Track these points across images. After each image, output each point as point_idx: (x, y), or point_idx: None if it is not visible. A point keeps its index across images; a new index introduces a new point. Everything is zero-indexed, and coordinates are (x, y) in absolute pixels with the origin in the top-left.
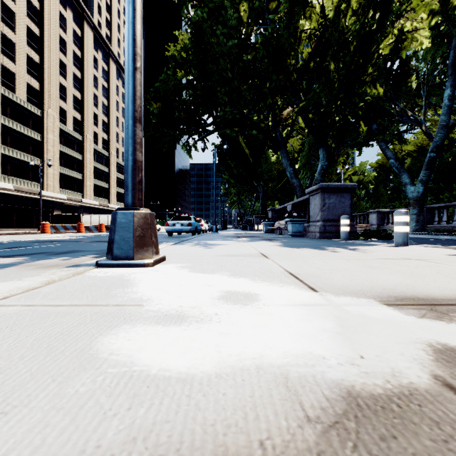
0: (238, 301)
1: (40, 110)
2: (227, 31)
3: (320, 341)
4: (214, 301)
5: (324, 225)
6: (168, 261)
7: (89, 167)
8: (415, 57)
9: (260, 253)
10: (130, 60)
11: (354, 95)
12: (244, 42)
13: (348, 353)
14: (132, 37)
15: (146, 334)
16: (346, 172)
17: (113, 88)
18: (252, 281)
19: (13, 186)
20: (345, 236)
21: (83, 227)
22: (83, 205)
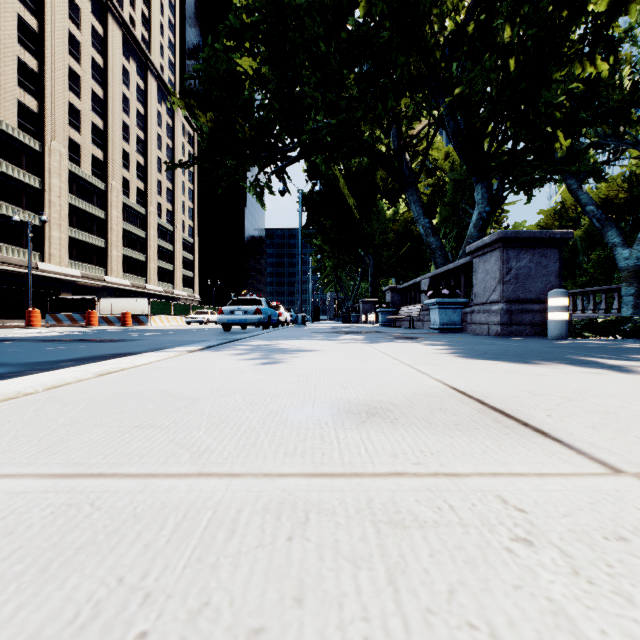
0: None
1: (40, 142)
2: None
3: None
4: None
5: (509, 310)
6: None
7: (116, 230)
8: (629, 37)
9: (456, 390)
10: None
11: (549, 78)
12: None
13: None
14: None
15: None
16: None
17: (153, 115)
18: None
19: None
20: (560, 332)
21: (95, 317)
22: (106, 286)
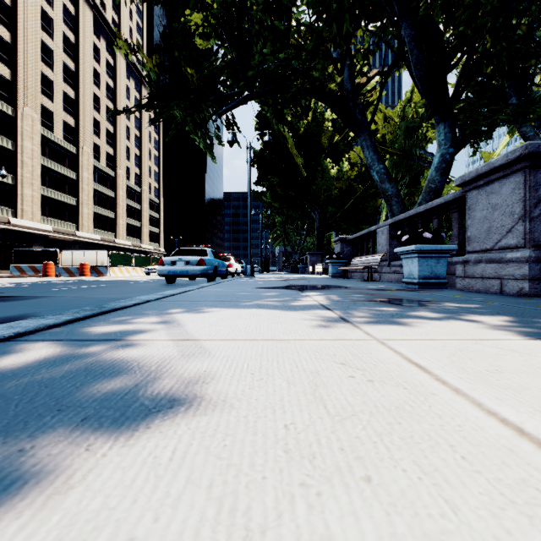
0: None
1: (13, 107)
2: None
3: None
4: None
5: (539, 258)
6: None
7: (86, 190)
8: None
9: None
10: None
11: None
12: None
13: None
14: None
15: None
16: None
17: (122, 89)
18: None
19: None
20: None
21: (51, 268)
22: (77, 240)
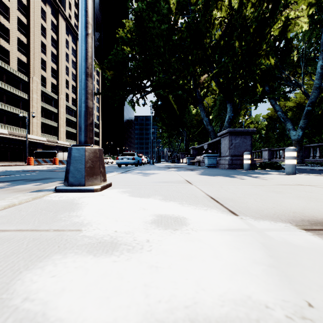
0: (168, 225)
1: (27, 77)
2: (161, 18)
3: (255, 278)
4: (147, 226)
5: (231, 159)
6: (113, 186)
7: (62, 118)
8: (296, 38)
9: (185, 180)
10: (82, 28)
11: (253, 64)
12: (172, 26)
13: (292, 298)
14: (85, 9)
15: (73, 268)
16: (246, 121)
17: None
18: (180, 205)
19: (7, 131)
20: (247, 167)
21: (57, 161)
22: (58, 145)
